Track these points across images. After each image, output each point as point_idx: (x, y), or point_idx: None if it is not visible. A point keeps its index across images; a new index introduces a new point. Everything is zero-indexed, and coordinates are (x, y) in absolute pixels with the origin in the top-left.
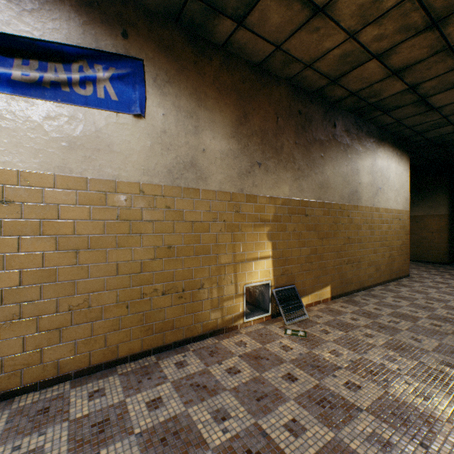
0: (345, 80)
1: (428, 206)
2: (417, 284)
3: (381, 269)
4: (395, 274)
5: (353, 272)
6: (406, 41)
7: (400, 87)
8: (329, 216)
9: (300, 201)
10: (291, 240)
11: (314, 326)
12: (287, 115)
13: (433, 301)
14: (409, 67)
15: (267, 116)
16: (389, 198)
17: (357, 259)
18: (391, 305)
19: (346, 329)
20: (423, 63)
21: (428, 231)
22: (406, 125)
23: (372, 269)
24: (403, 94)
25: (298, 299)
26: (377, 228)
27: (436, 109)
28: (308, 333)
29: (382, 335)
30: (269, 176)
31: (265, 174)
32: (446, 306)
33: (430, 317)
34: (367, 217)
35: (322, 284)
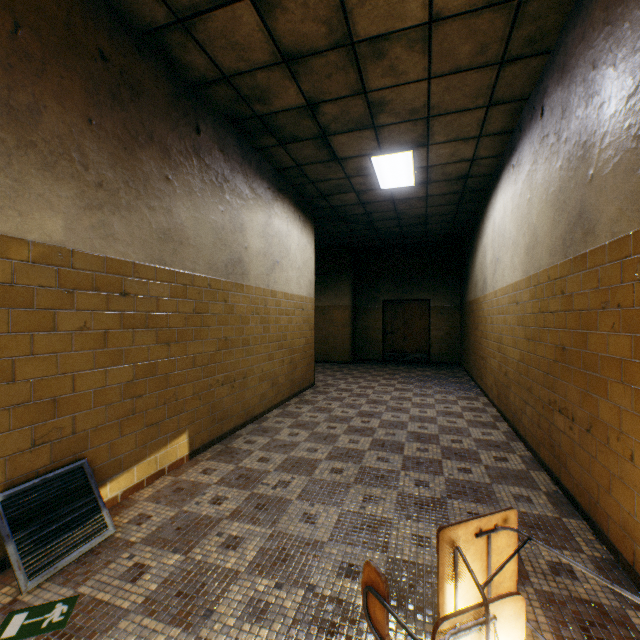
0: (205, 31)
1: (335, 295)
2: (322, 397)
3: (279, 383)
4: (298, 387)
5: (236, 397)
6: None
7: (296, 98)
8: (186, 298)
9: (106, 259)
10: (73, 351)
11: (115, 562)
12: (59, 40)
13: (337, 422)
14: (305, 58)
15: None
16: (290, 278)
17: (243, 374)
18: (285, 444)
19: (192, 540)
20: (323, 60)
21: (335, 325)
22: (309, 178)
23: (267, 385)
24: (302, 116)
25: (90, 492)
26: (274, 322)
27: (340, 161)
28: (83, 602)
29: (258, 531)
30: None
31: None
32: (349, 429)
33: (331, 456)
34: (258, 304)
35: (169, 434)
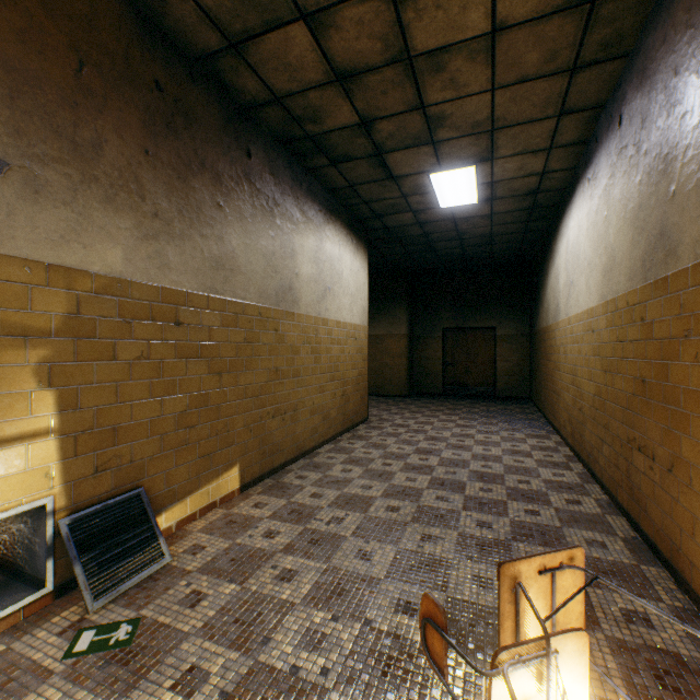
0: (257, 54)
1: (390, 323)
2: (376, 433)
3: (331, 417)
4: (351, 421)
5: (286, 430)
6: (351, 4)
7: (350, 116)
8: (237, 327)
9: (161, 289)
10: (131, 380)
11: (174, 588)
12: (119, 74)
13: (392, 459)
14: (360, 76)
15: (36, 37)
16: (342, 305)
17: (294, 406)
18: (338, 481)
19: (247, 571)
20: (378, 76)
21: (390, 355)
22: (362, 198)
23: (318, 418)
24: (356, 134)
25: (148, 520)
26: (326, 352)
27: (396, 179)
28: (146, 624)
29: (313, 565)
30: (46, 209)
31: (29, 198)
32: (406, 466)
33: (387, 493)
34: (309, 333)
35: (221, 466)
